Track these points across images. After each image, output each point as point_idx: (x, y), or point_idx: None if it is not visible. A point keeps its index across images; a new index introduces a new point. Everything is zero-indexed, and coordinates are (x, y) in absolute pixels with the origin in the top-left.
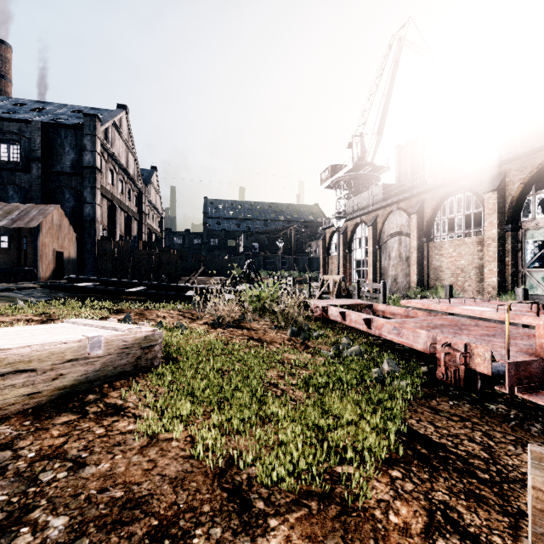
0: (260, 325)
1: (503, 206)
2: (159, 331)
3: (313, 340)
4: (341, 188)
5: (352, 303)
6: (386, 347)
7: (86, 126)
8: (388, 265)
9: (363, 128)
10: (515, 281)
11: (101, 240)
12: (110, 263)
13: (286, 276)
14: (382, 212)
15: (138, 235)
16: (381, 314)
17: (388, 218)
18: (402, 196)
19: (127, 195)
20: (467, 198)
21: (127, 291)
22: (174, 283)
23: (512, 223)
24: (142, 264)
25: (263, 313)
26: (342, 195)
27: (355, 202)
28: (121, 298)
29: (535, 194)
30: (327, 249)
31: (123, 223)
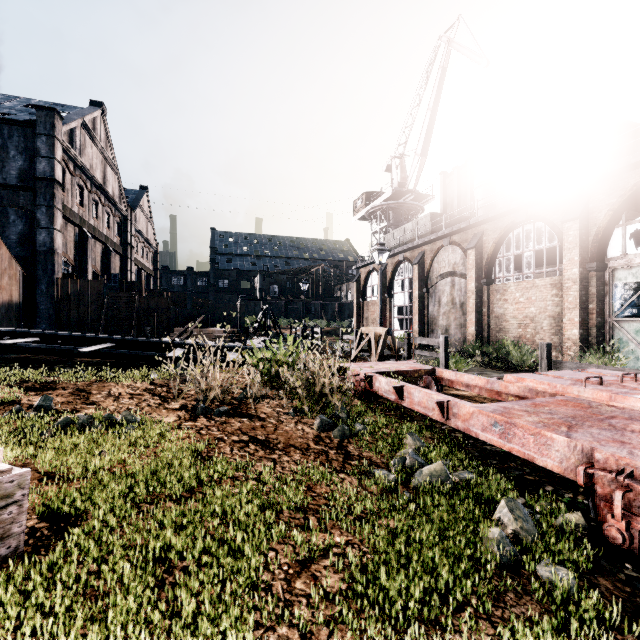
0: (272, 406)
1: (586, 240)
2: (16, 473)
3: (355, 438)
4: (377, 220)
5: (406, 369)
6: (473, 448)
7: (39, 123)
8: (438, 313)
9: (404, 148)
10: (601, 334)
11: (62, 278)
12: (74, 309)
13: (312, 327)
14: (430, 248)
15: (121, 274)
16: (447, 384)
17: (438, 254)
18: (456, 227)
19: (106, 220)
20: (537, 229)
21: (77, 351)
22: (165, 336)
23: (597, 261)
24: (120, 311)
25: (277, 388)
26: (380, 228)
27: (396, 236)
28: (72, 361)
29: (626, 224)
30: (362, 293)
31: (99, 258)
